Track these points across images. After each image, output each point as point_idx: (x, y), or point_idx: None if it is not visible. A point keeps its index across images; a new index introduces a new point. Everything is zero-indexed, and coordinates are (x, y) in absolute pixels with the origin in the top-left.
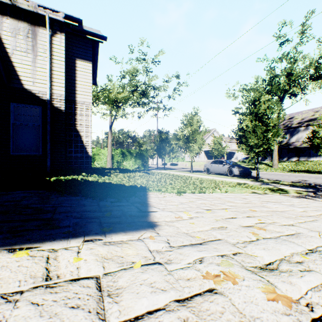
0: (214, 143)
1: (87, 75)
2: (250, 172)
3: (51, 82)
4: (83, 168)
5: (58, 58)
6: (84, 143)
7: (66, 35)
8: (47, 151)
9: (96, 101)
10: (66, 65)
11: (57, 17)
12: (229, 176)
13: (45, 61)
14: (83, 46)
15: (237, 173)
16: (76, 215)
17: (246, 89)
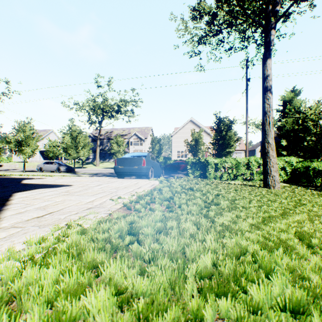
0: (50, 145)
1: None
2: (73, 169)
3: None
4: None
5: None
6: None
7: None
8: None
9: None
10: None
11: None
12: (58, 173)
13: None
14: None
15: (64, 170)
16: None
17: (79, 106)
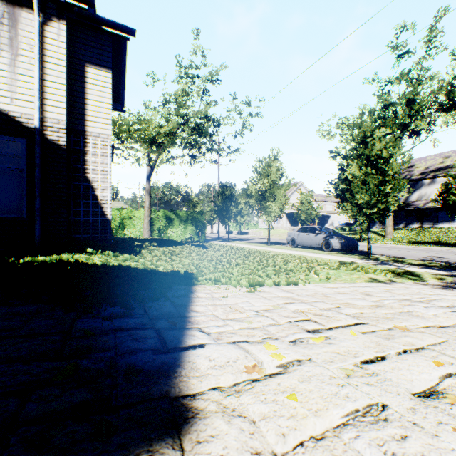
0: (301, 202)
1: (105, 91)
2: (357, 244)
3: (42, 99)
4: (98, 240)
5: (54, 60)
6: (100, 200)
7: (70, 26)
8: (35, 211)
9: (127, 139)
10: (70, 74)
11: None
12: (325, 251)
13: (32, 65)
14: (98, 45)
15: (338, 247)
16: None
17: (347, 125)
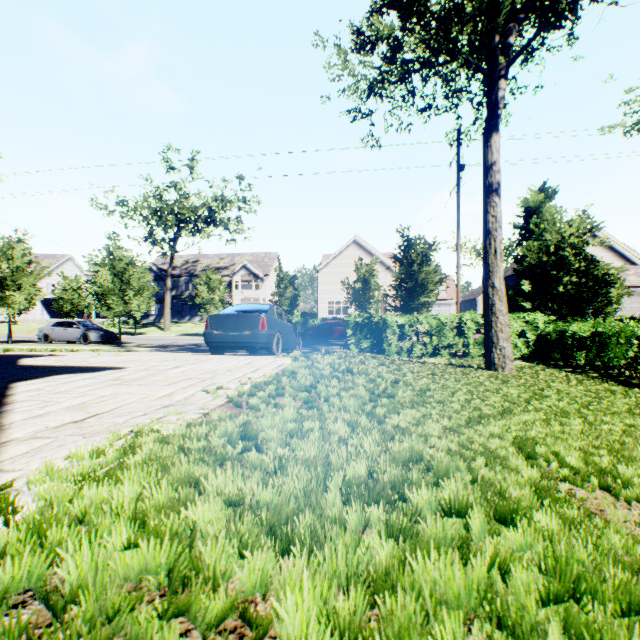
0: (66, 288)
1: None
2: (116, 337)
3: None
4: None
5: None
6: None
7: None
8: None
9: None
10: None
11: None
12: (84, 344)
13: None
14: None
15: (97, 339)
16: None
17: (128, 207)
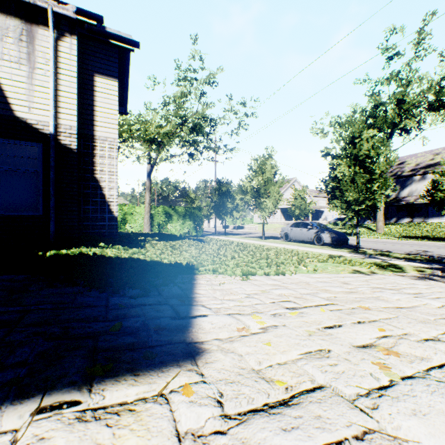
0: (295, 197)
1: (111, 98)
2: (347, 239)
3: (56, 107)
4: (105, 235)
5: (67, 72)
6: (107, 198)
7: (80, 40)
8: (50, 209)
9: (128, 138)
10: (80, 84)
11: (64, 11)
12: (316, 245)
13: (47, 77)
14: (105, 56)
15: (328, 241)
16: (55, 330)
17: (339, 123)
